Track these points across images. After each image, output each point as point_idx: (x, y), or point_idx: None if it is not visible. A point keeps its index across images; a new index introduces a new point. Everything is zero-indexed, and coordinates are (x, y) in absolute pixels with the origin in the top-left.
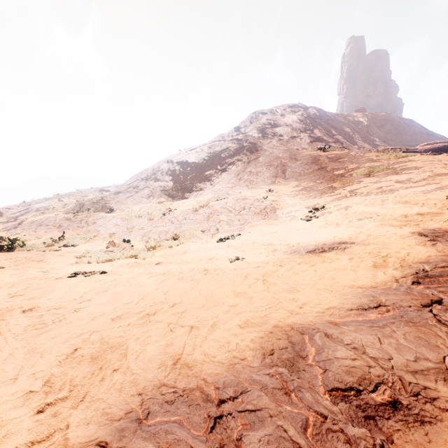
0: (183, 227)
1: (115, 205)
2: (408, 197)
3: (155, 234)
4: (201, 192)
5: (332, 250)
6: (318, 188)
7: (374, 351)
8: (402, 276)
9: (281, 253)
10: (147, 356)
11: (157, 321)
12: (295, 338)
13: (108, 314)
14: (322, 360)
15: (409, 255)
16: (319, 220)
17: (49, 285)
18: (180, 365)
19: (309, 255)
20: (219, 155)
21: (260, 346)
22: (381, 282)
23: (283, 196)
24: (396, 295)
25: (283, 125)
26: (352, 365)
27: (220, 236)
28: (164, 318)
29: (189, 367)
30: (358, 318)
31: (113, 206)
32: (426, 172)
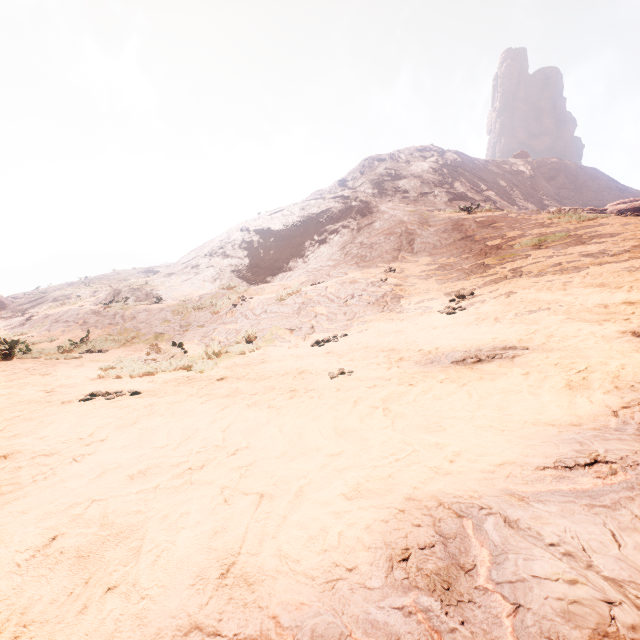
0: (261, 324)
1: (165, 292)
2: (605, 277)
3: (220, 334)
4: (290, 274)
5: (492, 359)
6: (462, 266)
7: (610, 562)
8: (622, 406)
9: (411, 363)
10: (174, 558)
11: (203, 483)
12: (447, 524)
13: (125, 467)
14: (507, 582)
15: (626, 369)
16: (467, 313)
17: (48, 413)
18: (234, 578)
19: (457, 368)
20: (316, 220)
21: (383, 540)
22: (586, 416)
23: (410, 278)
24: (622, 441)
25: (409, 177)
26: (572, 598)
27: (316, 338)
28: (216, 477)
29: (249, 583)
30: (561, 486)
31: (162, 294)
32: (629, 241)
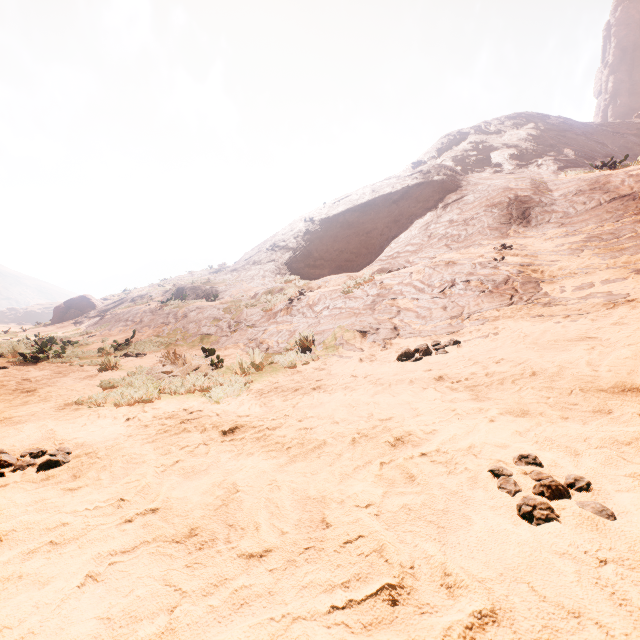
0: (321, 324)
1: (223, 289)
2: None
3: (270, 336)
4: (359, 265)
5: None
6: (637, 232)
7: None
8: None
9: None
10: None
11: None
12: None
13: None
14: None
15: None
16: None
17: None
18: None
19: None
20: (389, 202)
21: None
22: None
23: (541, 255)
24: None
25: (502, 147)
26: None
27: (402, 345)
28: None
29: None
30: None
31: (221, 291)
32: None
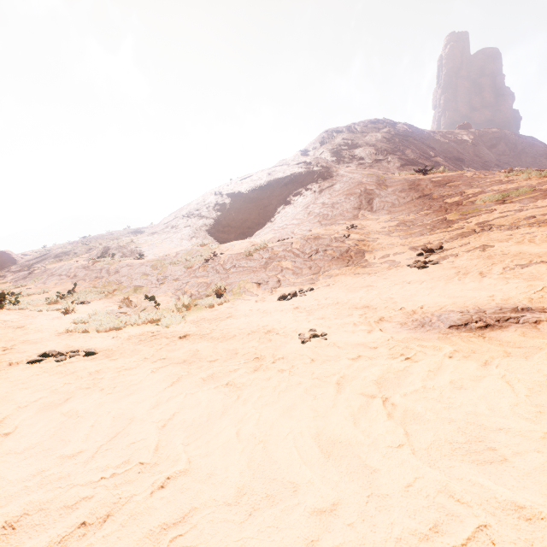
0: (230, 278)
1: (147, 249)
2: None
3: (192, 287)
4: (258, 232)
5: (504, 324)
6: (423, 222)
7: None
8: None
9: (395, 325)
10: None
11: None
12: None
13: None
14: None
15: None
16: (442, 268)
17: None
18: None
19: (462, 336)
20: (281, 184)
21: None
22: None
23: (372, 234)
24: None
25: (365, 145)
26: None
27: (282, 292)
28: None
29: None
30: None
31: (145, 251)
32: None
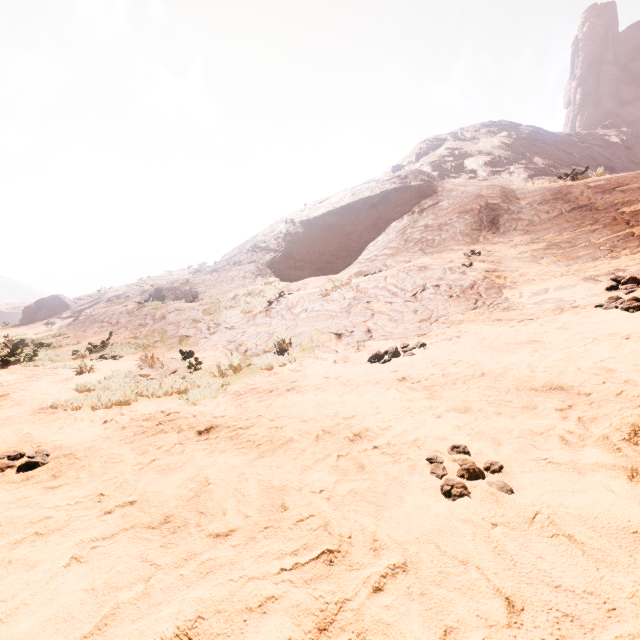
0: (299, 327)
1: (203, 290)
2: None
3: (249, 338)
4: (339, 267)
5: None
6: (590, 241)
7: None
8: None
9: None
10: None
11: None
12: None
13: None
14: None
15: None
16: None
17: None
18: None
19: None
20: (368, 205)
21: None
22: None
23: (506, 261)
24: None
25: (477, 154)
26: None
27: (375, 348)
28: None
29: None
30: None
31: (201, 292)
32: None
